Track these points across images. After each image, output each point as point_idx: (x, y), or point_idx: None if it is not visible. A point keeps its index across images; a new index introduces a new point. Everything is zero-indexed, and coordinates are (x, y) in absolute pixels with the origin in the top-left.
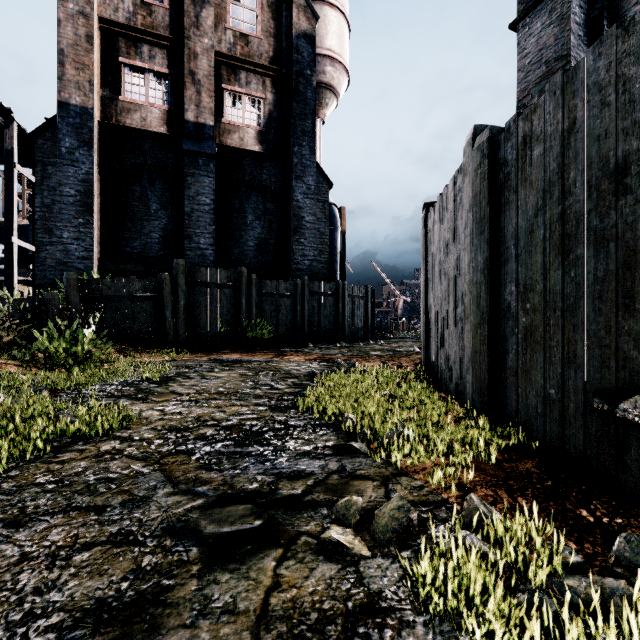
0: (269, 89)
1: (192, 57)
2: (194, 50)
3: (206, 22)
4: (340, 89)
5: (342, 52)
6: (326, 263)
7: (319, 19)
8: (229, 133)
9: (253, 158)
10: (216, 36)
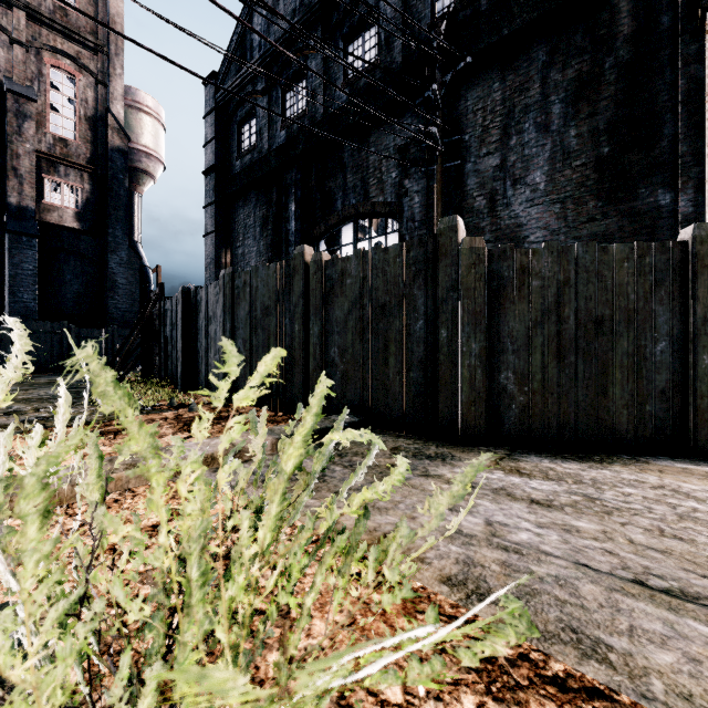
0: (87, 181)
1: (15, 157)
2: (17, 152)
3: (28, 132)
4: (156, 174)
5: (157, 148)
6: (137, 314)
7: (131, 140)
8: (49, 211)
9: (72, 232)
10: (37, 137)
